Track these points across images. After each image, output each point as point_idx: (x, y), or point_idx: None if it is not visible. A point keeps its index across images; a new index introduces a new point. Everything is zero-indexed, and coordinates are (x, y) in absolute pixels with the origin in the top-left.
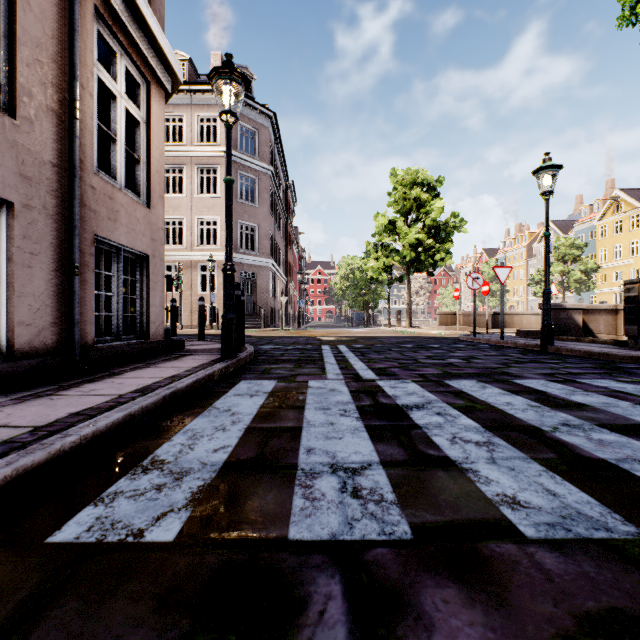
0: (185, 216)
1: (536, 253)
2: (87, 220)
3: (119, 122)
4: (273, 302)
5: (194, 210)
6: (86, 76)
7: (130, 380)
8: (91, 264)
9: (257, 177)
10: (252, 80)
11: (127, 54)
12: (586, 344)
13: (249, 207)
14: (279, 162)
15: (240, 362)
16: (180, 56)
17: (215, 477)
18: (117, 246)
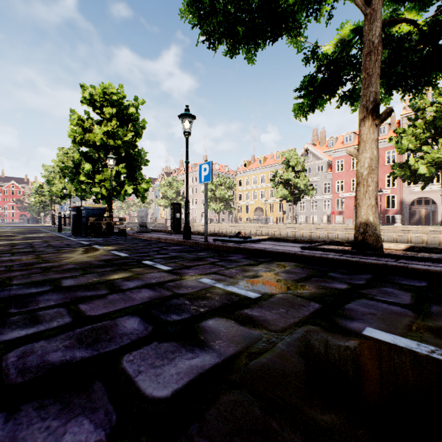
0: None
1: None
2: None
3: None
4: None
5: None
6: None
7: None
8: None
9: None
10: None
11: None
12: None
13: None
14: None
15: None
16: None
17: None
18: None
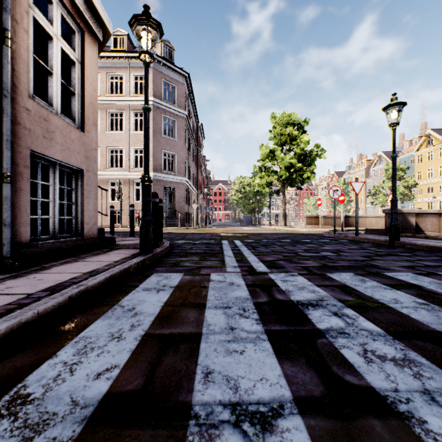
0: (124, 147)
1: (372, 174)
2: (21, 136)
3: (55, 59)
4: (187, 208)
5: (131, 142)
6: (20, 13)
7: (51, 275)
8: (25, 174)
9: (176, 119)
10: (172, 50)
11: (63, 4)
12: (422, 239)
13: (170, 140)
14: (192, 109)
15: (156, 255)
16: (121, 32)
17: (77, 437)
18: (53, 161)
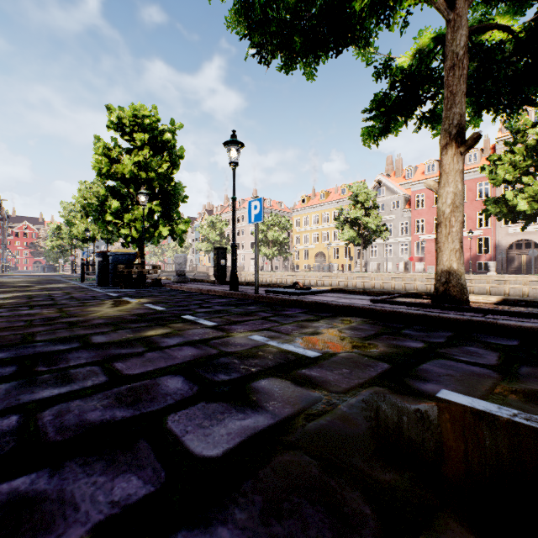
0: None
1: None
2: None
3: None
4: None
5: None
6: None
7: None
8: None
9: None
10: None
11: None
12: None
13: None
14: None
15: None
16: None
17: None
18: None
